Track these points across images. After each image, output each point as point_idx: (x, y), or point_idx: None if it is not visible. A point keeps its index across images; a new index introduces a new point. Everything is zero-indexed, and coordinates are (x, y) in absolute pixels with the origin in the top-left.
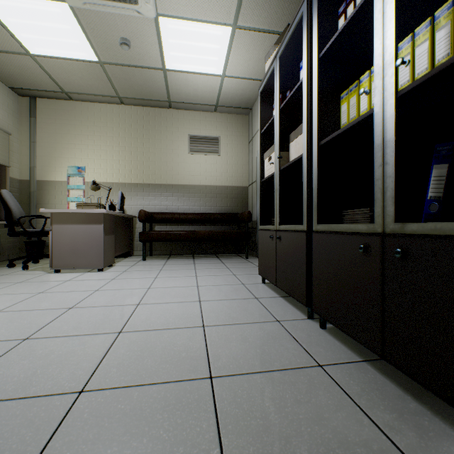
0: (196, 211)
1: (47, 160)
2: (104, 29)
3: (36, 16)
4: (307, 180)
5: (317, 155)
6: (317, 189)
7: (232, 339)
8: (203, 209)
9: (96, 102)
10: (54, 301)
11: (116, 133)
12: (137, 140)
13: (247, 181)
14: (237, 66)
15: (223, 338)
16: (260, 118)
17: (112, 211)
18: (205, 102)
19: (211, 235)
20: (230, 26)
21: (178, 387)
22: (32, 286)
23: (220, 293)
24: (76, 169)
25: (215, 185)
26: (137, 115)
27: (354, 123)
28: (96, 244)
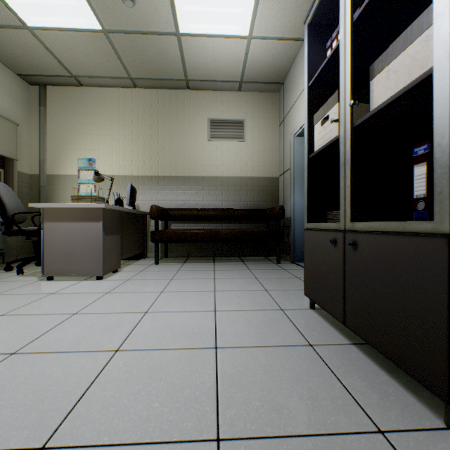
0: (217, 206)
1: (57, 153)
2: None
3: None
4: None
5: None
6: None
7: None
8: (226, 204)
9: (108, 87)
10: (3, 336)
11: (129, 120)
12: (151, 127)
13: (277, 170)
14: (268, 20)
15: None
16: (307, 64)
17: (114, 205)
18: (227, 78)
19: (235, 235)
20: None
21: None
22: (3, 301)
23: (249, 328)
24: (87, 161)
25: (239, 176)
26: (151, 99)
27: None
28: (94, 246)
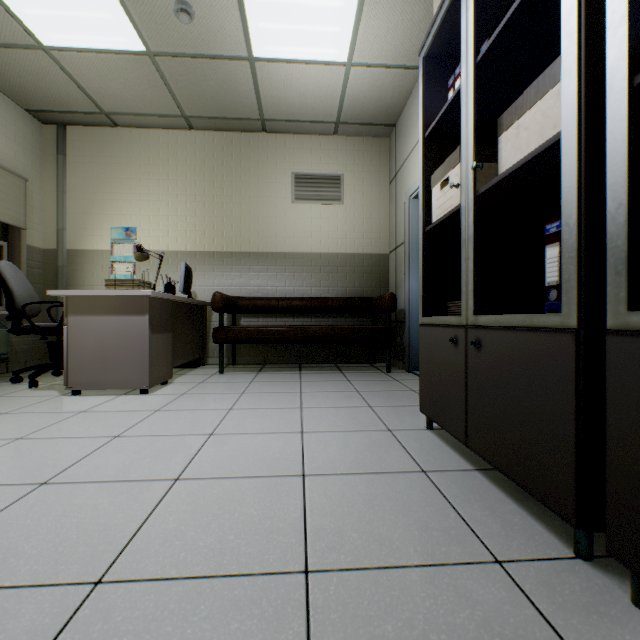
0: (304, 294)
1: (81, 219)
2: None
3: None
4: (578, 195)
5: (628, 113)
6: (628, 211)
7: None
8: (316, 291)
9: (153, 128)
10: (25, 463)
11: (182, 174)
12: (213, 184)
13: (387, 245)
14: (374, 42)
15: (358, 635)
16: (423, 108)
17: (164, 293)
18: (319, 117)
19: (329, 334)
20: None
21: None
22: (18, 422)
23: (346, 453)
24: (124, 231)
25: (335, 252)
26: (213, 146)
27: None
28: (137, 348)
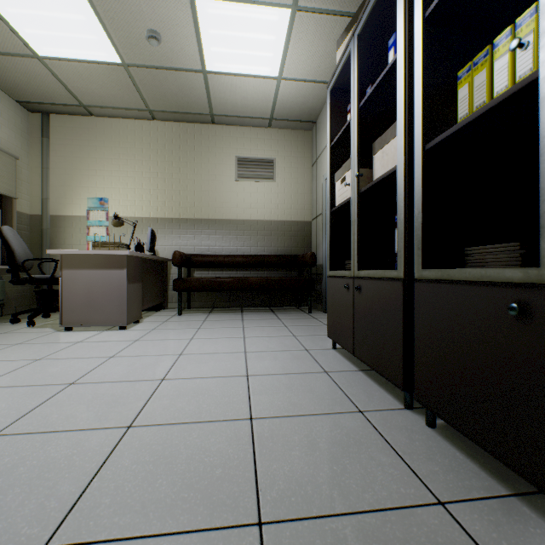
0: (245, 252)
1: (62, 190)
2: (127, 18)
3: (41, 4)
4: (404, 204)
5: (422, 164)
6: (422, 216)
7: (293, 444)
8: (255, 250)
9: (122, 118)
10: (53, 373)
11: (146, 155)
12: (172, 164)
13: (309, 214)
14: (298, 64)
15: (279, 440)
16: (330, 126)
17: (138, 252)
18: (256, 114)
19: (264, 283)
20: (288, 8)
21: (204, 544)
22: (32, 349)
23: (276, 363)
24: (98, 201)
25: (269, 220)
26: (172, 134)
27: (493, 104)
28: (117, 294)
